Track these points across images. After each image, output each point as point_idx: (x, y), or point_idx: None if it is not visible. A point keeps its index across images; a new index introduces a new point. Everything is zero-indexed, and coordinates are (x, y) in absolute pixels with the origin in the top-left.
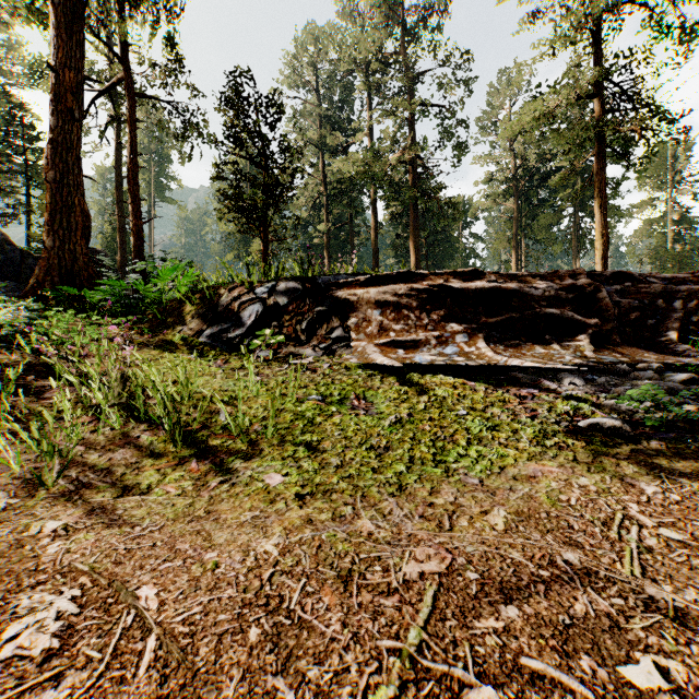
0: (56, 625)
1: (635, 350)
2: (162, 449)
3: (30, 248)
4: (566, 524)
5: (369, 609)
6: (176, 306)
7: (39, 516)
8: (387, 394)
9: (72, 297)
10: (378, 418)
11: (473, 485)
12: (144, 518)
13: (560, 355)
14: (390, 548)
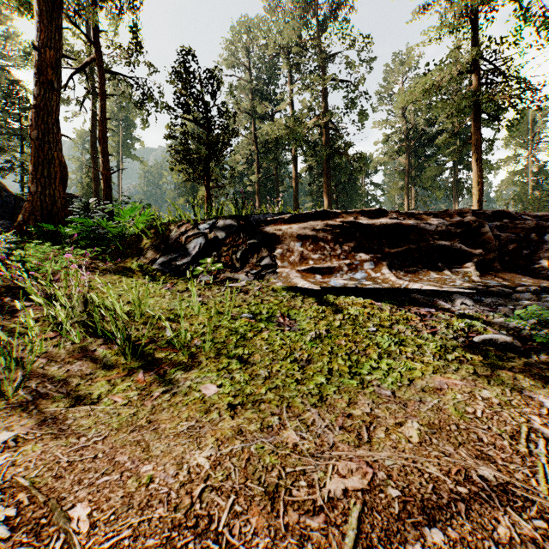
0: None
1: (513, 275)
2: (114, 361)
3: (22, 194)
4: (475, 437)
5: (296, 532)
6: (135, 239)
7: None
8: (307, 313)
9: (52, 232)
10: (300, 334)
11: (386, 396)
12: (91, 428)
13: (452, 280)
14: (314, 461)
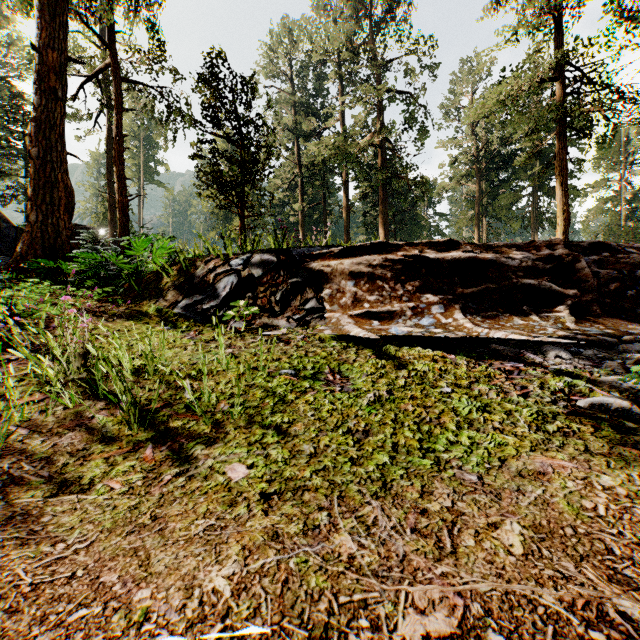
0: None
1: (616, 321)
2: (115, 432)
3: (25, 226)
4: (602, 547)
5: None
6: (153, 278)
7: None
8: (363, 368)
9: (55, 270)
10: (355, 396)
11: (472, 483)
12: (74, 528)
13: (541, 327)
14: (378, 584)
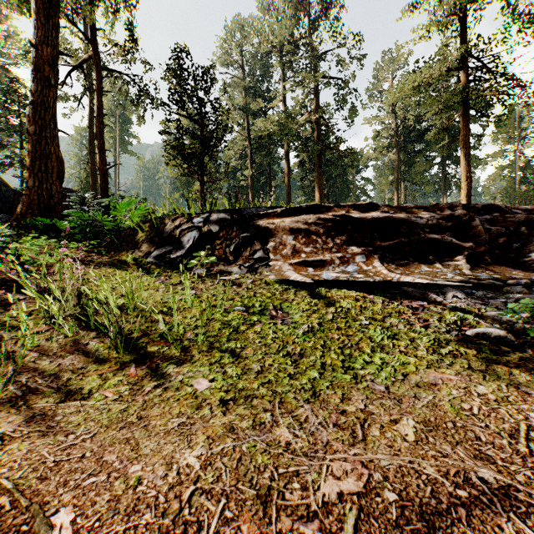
0: None
1: (503, 268)
2: (106, 355)
3: (21, 189)
4: (473, 435)
5: None
6: (130, 233)
7: None
8: (300, 306)
9: (49, 226)
10: (293, 327)
11: (380, 392)
12: (80, 424)
13: (443, 273)
14: (307, 461)
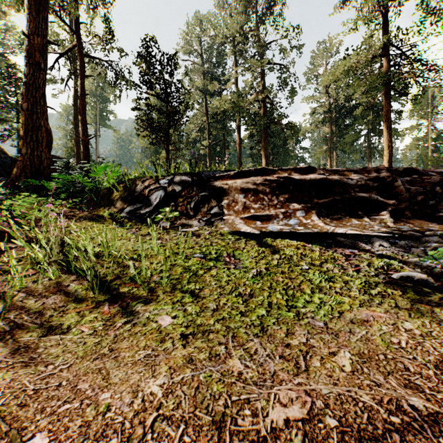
0: None
1: (421, 221)
2: (84, 295)
3: (17, 156)
4: (402, 366)
5: None
6: (107, 192)
7: None
8: (249, 253)
9: (39, 187)
10: (244, 271)
11: (320, 327)
12: (59, 356)
13: (370, 225)
14: (257, 389)
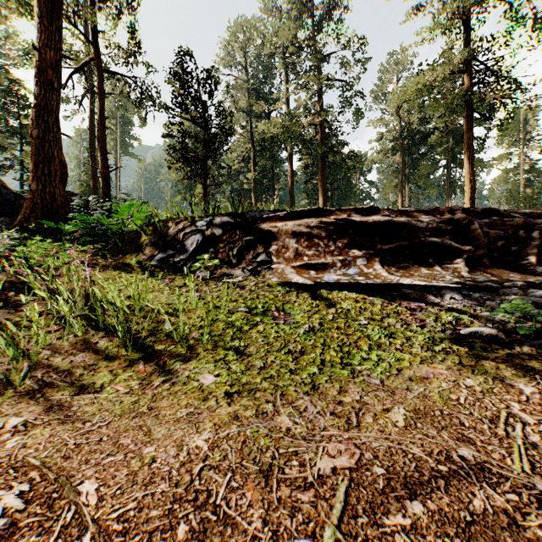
0: (0, 522)
1: (501, 271)
2: (115, 353)
3: (22, 192)
4: (458, 421)
5: (288, 505)
6: (133, 236)
7: (5, 412)
8: (301, 307)
9: (52, 229)
10: (294, 327)
11: (375, 385)
12: (95, 414)
13: (442, 275)
14: (306, 443)
